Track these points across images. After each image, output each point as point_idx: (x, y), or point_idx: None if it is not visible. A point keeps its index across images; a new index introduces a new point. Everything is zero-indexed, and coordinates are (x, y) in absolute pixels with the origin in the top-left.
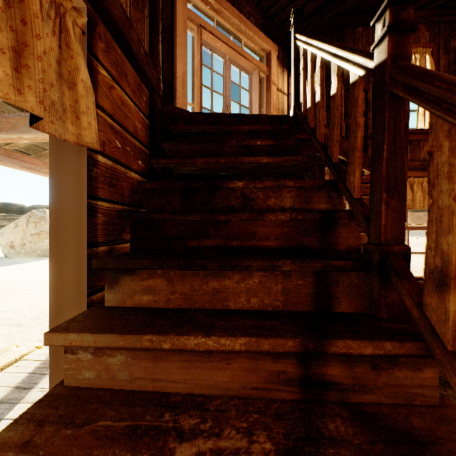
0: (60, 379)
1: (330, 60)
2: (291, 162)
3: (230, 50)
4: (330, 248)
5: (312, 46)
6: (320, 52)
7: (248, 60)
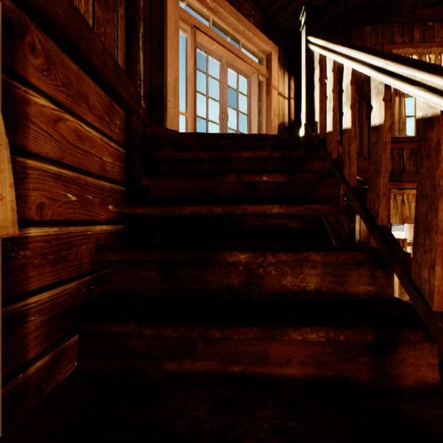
0: None
1: (372, 76)
2: (311, 213)
3: (227, 52)
4: (388, 382)
5: (336, 53)
6: (351, 62)
7: (246, 63)
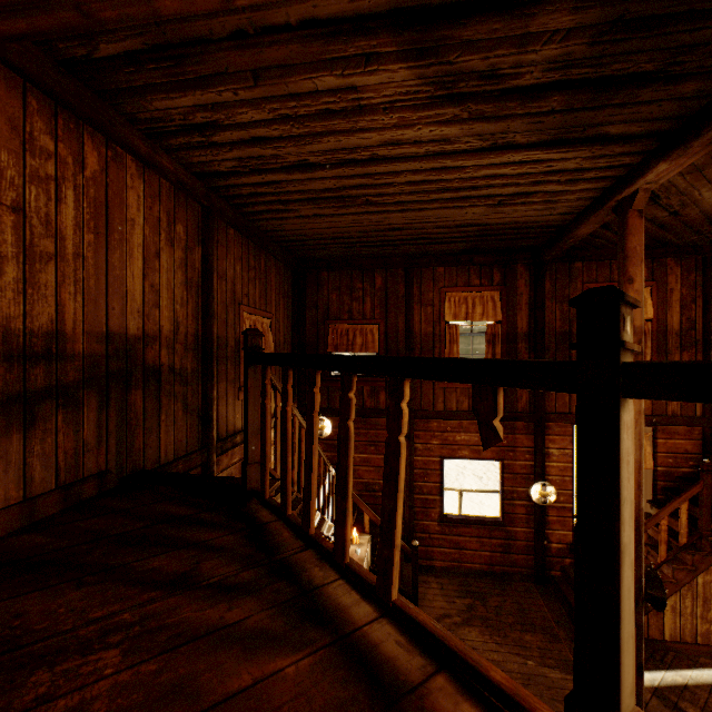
0: None
1: None
2: None
3: None
4: None
5: None
6: None
7: None
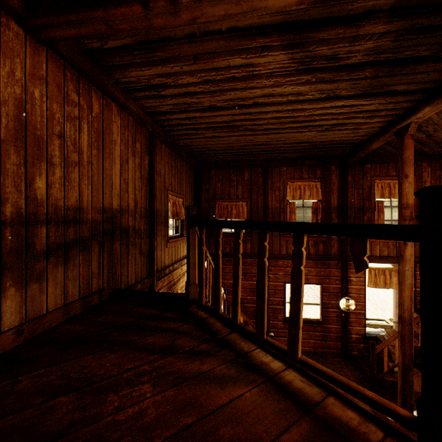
0: None
1: None
2: None
3: None
4: None
5: None
6: None
7: None
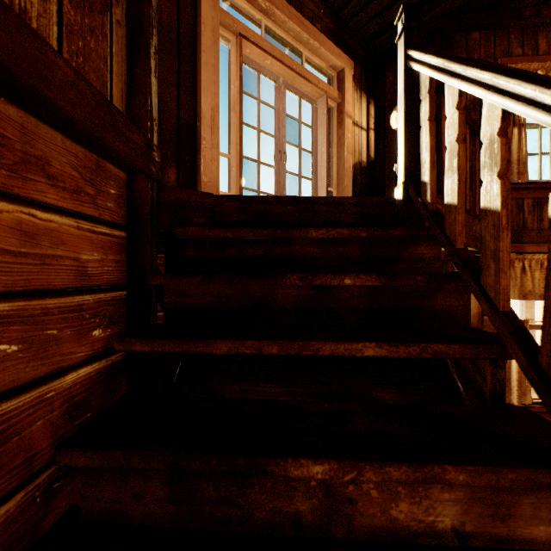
0: None
1: None
2: (431, 357)
3: (285, 69)
4: None
5: (466, 80)
6: (501, 98)
7: (311, 84)
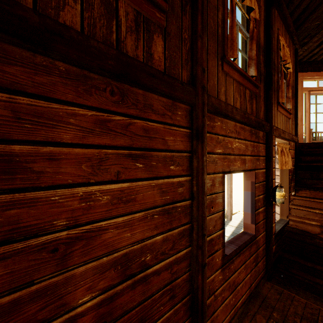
0: (282, 207)
1: None
2: None
3: None
4: None
5: None
6: None
7: None
